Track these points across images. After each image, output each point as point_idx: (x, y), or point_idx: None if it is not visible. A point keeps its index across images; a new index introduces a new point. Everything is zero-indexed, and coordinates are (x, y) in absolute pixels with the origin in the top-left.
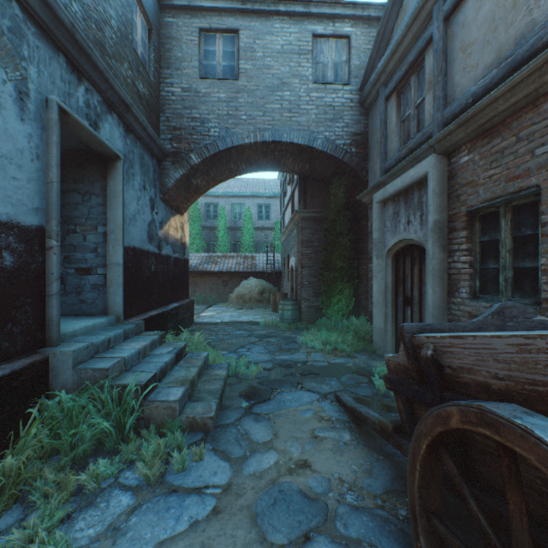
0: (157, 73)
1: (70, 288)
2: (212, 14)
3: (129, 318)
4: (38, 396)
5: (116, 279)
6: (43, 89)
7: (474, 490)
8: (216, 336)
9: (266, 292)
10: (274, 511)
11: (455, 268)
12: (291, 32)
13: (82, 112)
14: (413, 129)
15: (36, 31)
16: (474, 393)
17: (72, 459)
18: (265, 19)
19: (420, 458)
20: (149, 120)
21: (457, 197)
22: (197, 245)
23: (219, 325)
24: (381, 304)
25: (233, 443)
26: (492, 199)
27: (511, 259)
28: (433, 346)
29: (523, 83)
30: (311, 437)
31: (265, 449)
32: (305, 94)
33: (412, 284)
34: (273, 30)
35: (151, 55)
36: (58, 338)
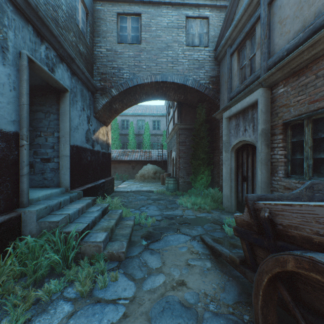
0: (92, 40)
1: (37, 171)
2: (125, 4)
3: (74, 189)
4: (14, 238)
5: (65, 165)
6: (17, 46)
7: (299, 309)
8: (127, 200)
9: (158, 173)
10: (163, 316)
11: (275, 158)
12: (173, 15)
13: (43, 61)
14: (248, 73)
15: (13, 9)
16: (300, 243)
17: (34, 279)
18: (157, 7)
19: (263, 287)
20: (86, 68)
21: (276, 114)
22: (116, 144)
23: (129, 193)
24: (228, 180)
25: (137, 269)
26: (299, 115)
27: (312, 152)
28: (269, 210)
29: (321, 41)
30: (186, 264)
31: (157, 272)
32: (181, 53)
33: (247, 168)
34: (162, 14)
35: (88, 28)
36: (27, 202)
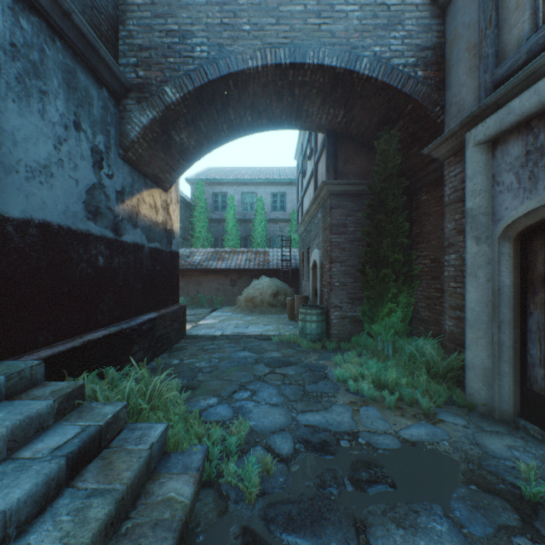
0: None
1: None
2: None
3: (29, 350)
4: None
5: None
6: None
7: None
8: (207, 362)
9: (281, 294)
10: None
11: None
12: None
13: None
14: None
15: None
16: None
17: None
18: None
19: None
20: (90, 20)
21: None
22: (203, 239)
23: (218, 341)
24: (486, 324)
25: None
26: None
27: None
28: None
29: None
30: None
31: None
32: None
33: None
34: None
35: None
36: None
